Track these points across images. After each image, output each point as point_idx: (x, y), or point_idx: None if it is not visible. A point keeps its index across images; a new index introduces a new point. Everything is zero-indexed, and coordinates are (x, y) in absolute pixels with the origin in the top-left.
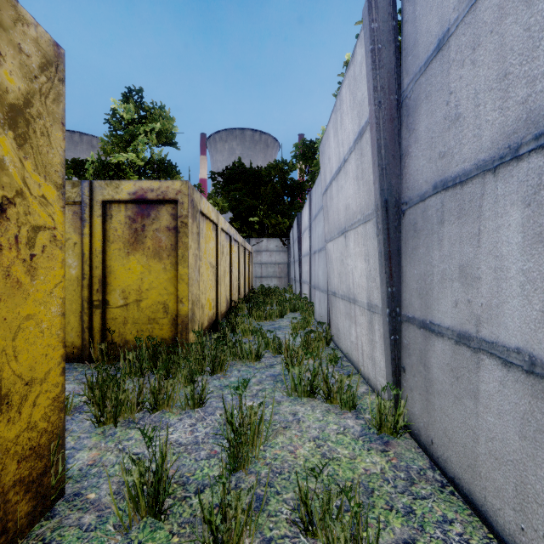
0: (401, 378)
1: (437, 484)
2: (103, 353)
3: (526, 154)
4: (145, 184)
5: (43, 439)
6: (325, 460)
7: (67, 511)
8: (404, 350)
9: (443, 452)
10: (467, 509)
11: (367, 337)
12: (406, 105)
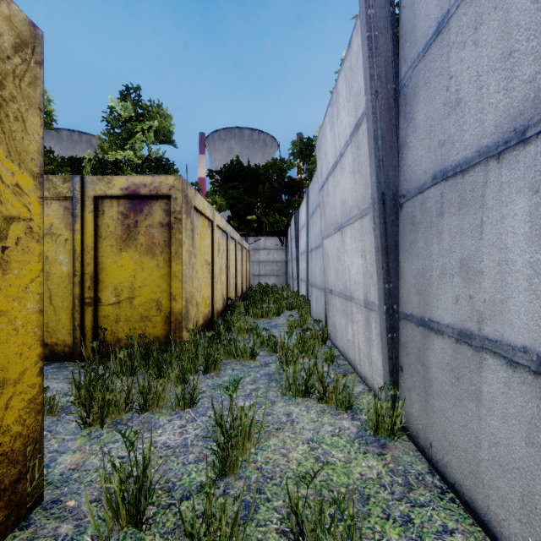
0: (399, 378)
1: (436, 490)
2: (95, 351)
3: (534, 136)
4: (138, 179)
5: (17, 443)
6: (319, 464)
7: (43, 520)
8: (401, 349)
9: (442, 456)
10: (469, 518)
11: (364, 335)
12: (404, 94)
